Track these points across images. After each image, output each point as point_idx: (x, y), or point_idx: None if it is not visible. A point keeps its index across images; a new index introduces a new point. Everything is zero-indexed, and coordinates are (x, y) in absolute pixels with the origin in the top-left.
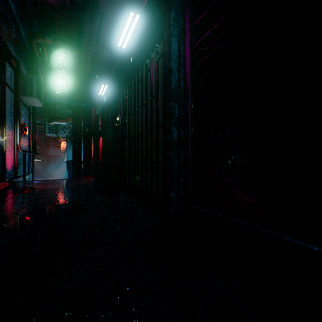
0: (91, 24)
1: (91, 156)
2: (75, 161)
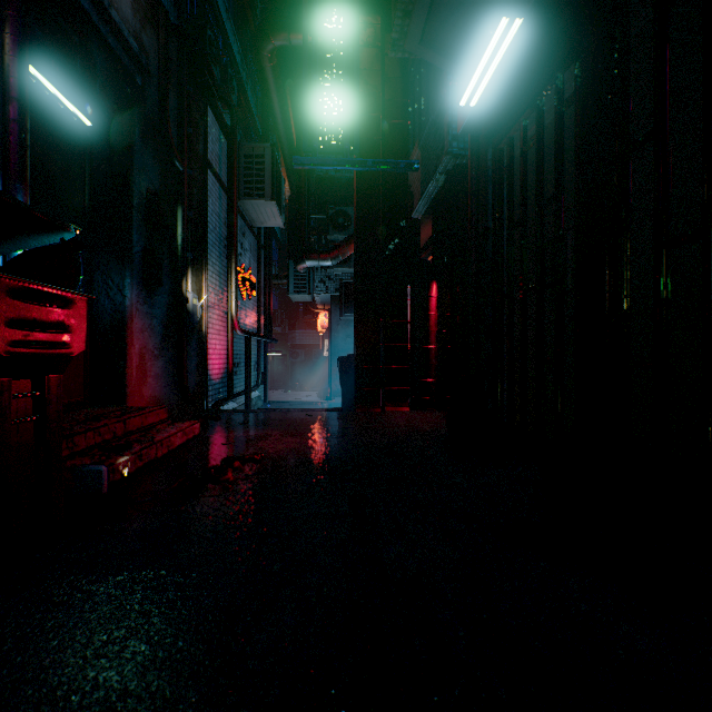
0: None
1: (405, 343)
2: (362, 359)
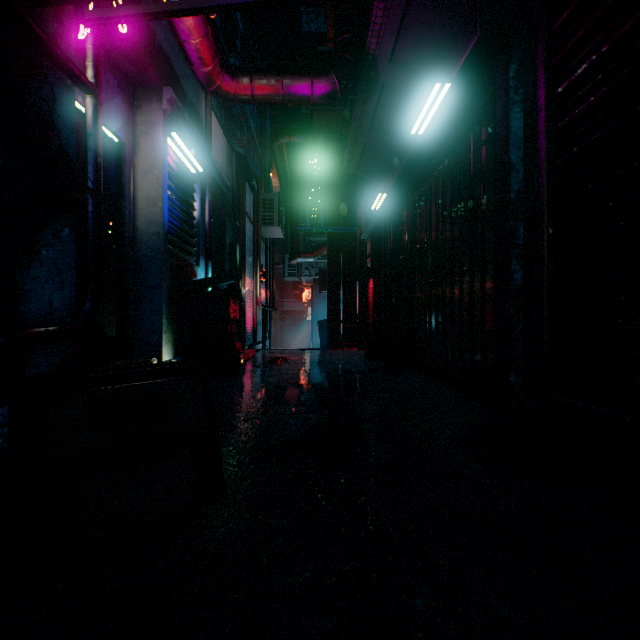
0: (363, 105)
1: (354, 313)
2: (331, 321)
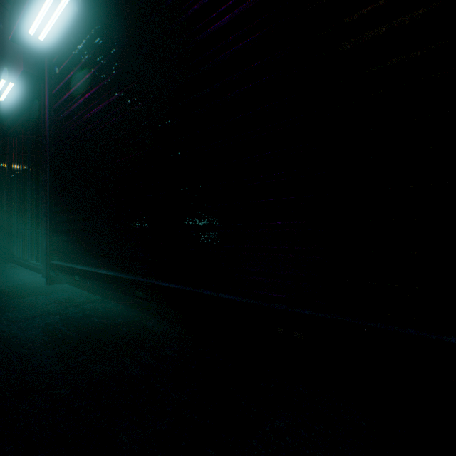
0: None
1: None
2: None
